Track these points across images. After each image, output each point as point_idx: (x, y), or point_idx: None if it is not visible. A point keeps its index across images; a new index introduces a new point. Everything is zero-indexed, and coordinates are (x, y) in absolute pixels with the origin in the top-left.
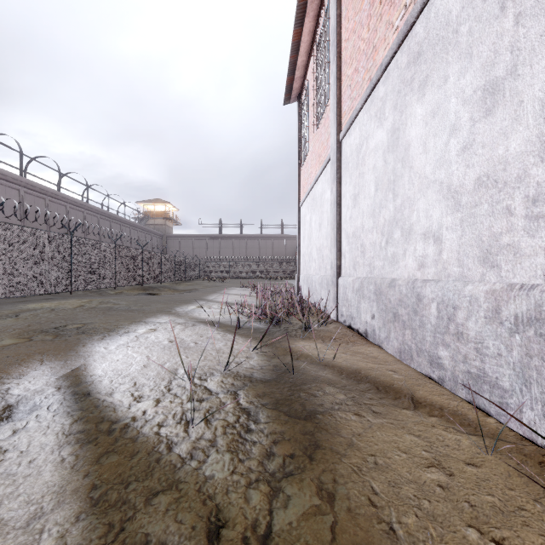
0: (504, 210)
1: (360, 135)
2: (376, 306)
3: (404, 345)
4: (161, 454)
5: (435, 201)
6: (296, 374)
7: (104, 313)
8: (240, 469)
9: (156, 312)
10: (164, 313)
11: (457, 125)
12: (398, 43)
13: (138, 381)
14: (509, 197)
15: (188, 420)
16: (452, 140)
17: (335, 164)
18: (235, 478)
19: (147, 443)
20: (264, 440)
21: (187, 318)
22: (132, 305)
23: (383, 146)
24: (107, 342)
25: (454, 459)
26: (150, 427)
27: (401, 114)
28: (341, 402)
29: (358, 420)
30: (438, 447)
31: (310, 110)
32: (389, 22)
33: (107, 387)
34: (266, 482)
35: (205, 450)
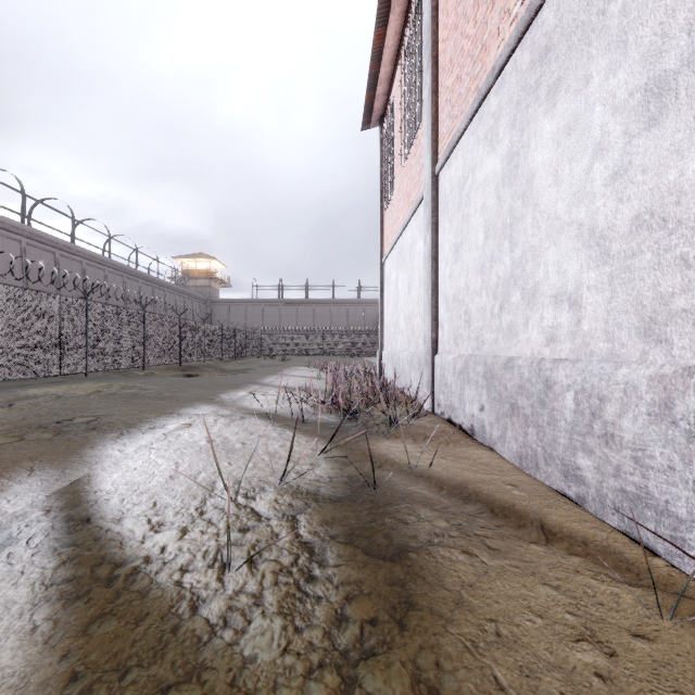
0: (677, 261)
1: (464, 165)
2: (487, 395)
3: (527, 448)
4: (180, 619)
5: (571, 250)
6: (379, 489)
7: (125, 402)
8: (296, 646)
9: (194, 400)
10: (205, 402)
11: (605, 143)
12: (517, 36)
13: (159, 499)
14: (686, 241)
15: (225, 561)
16: (597, 165)
17: (430, 205)
18: (288, 661)
19: (162, 600)
20: (333, 595)
21: (235, 408)
22: (164, 390)
23: (496, 179)
24: (124, 443)
25: (613, 627)
26: (169, 572)
27: (521, 133)
28: (443, 532)
29: (467, 561)
30: (588, 606)
31: (396, 136)
32: (504, 10)
33: (115, 510)
34: (335, 668)
35: (246, 612)
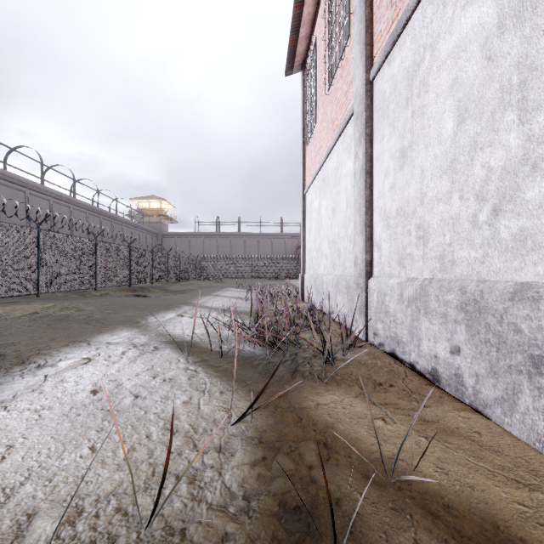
0: None
1: (416, 49)
2: (467, 334)
3: None
4: None
5: None
6: None
7: (48, 326)
8: None
9: (119, 323)
10: (128, 326)
11: None
12: None
13: None
14: None
15: None
16: None
17: (364, 115)
18: None
19: None
20: None
21: (154, 334)
22: (98, 312)
23: (484, 32)
24: None
25: None
26: None
27: None
28: None
29: None
30: None
31: (319, 71)
32: None
33: None
34: None
35: None
